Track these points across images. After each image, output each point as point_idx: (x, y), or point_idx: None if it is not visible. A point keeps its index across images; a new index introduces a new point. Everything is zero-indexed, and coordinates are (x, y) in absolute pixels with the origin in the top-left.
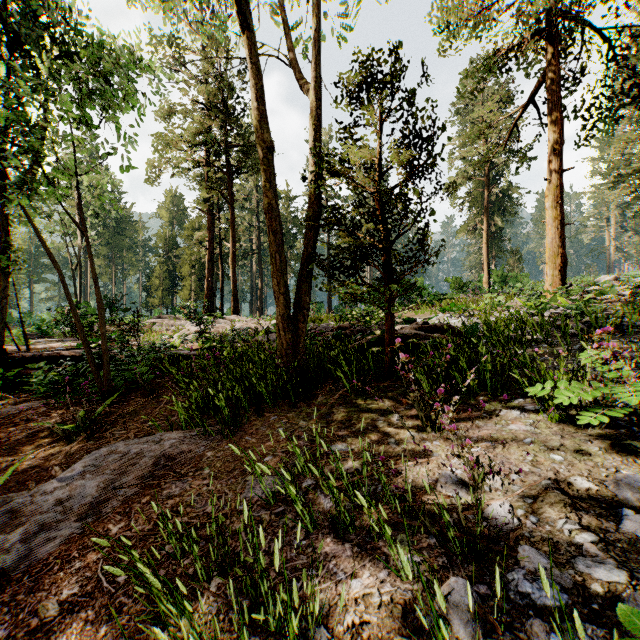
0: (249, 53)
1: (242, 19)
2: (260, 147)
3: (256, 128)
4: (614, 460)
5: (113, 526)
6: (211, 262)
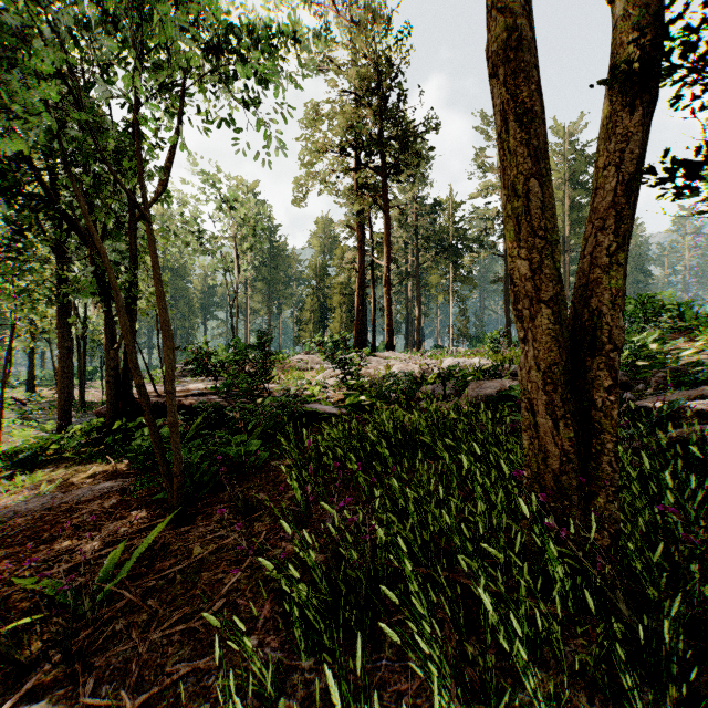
0: None
1: None
2: None
3: None
4: None
5: None
6: (361, 287)
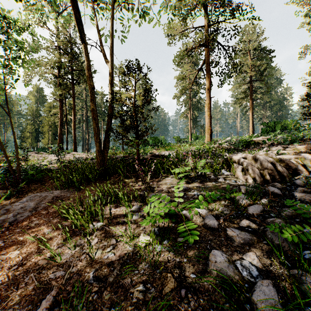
0: (85, 51)
1: (82, 39)
2: (89, 87)
3: (88, 80)
4: (184, 185)
5: (43, 212)
6: (61, 125)
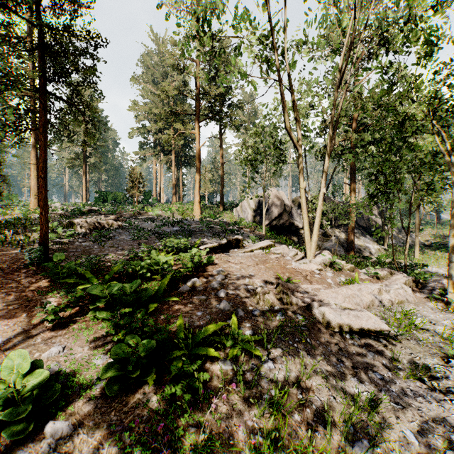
0: None
1: None
2: None
3: None
4: None
5: None
6: None
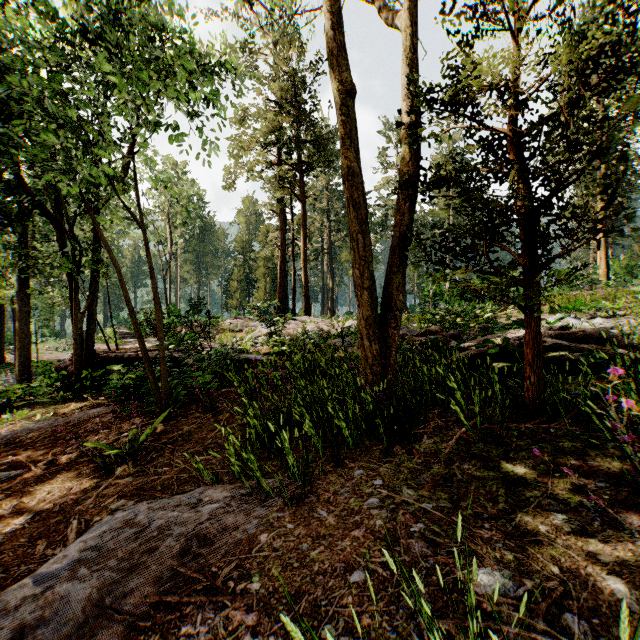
0: None
1: None
2: (337, 92)
3: (331, 67)
4: None
5: None
6: (283, 262)
